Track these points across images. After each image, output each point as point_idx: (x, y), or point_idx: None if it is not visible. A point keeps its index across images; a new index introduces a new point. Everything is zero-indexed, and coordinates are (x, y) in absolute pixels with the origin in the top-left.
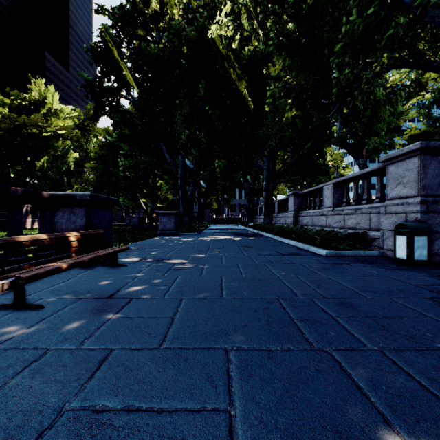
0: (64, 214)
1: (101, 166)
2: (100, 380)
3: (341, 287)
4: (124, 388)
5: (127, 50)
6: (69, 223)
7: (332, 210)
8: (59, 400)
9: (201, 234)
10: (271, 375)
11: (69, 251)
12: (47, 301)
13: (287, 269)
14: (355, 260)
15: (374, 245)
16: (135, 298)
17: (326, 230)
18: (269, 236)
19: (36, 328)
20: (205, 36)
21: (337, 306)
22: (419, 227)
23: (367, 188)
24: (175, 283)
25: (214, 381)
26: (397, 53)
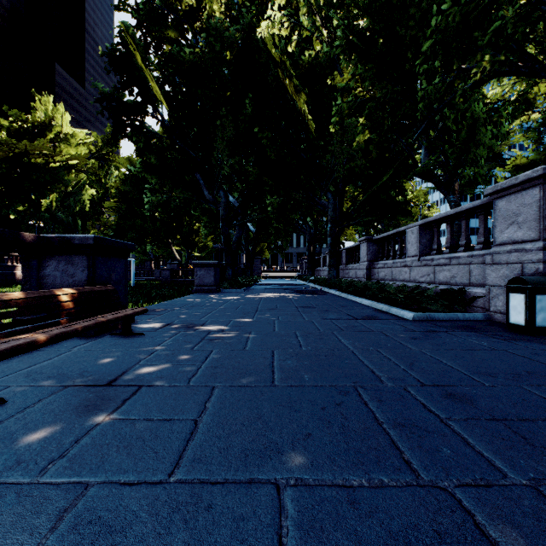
0: (59, 265)
1: (123, 204)
2: None
3: (443, 367)
4: None
5: (155, 57)
6: (65, 276)
7: (418, 259)
8: None
9: (249, 291)
10: (356, 544)
11: (59, 316)
12: (14, 391)
13: (364, 339)
14: (453, 326)
15: (476, 306)
16: (146, 386)
17: (411, 286)
18: (336, 294)
19: None
20: (254, 38)
21: (444, 399)
22: (543, 281)
23: (465, 231)
24: (207, 361)
25: None
26: (503, 56)
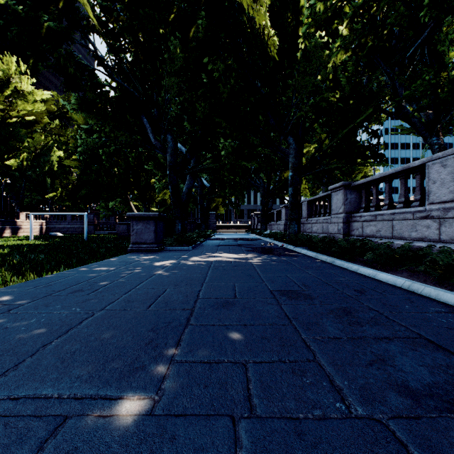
0: None
1: (81, 161)
2: None
3: None
4: None
5: None
6: None
7: None
8: None
9: (198, 249)
10: None
11: None
12: None
13: None
14: None
15: None
16: None
17: None
18: (309, 255)
19: None
20: None
21: None
22: None
23: None
24: None
25: None
26: None
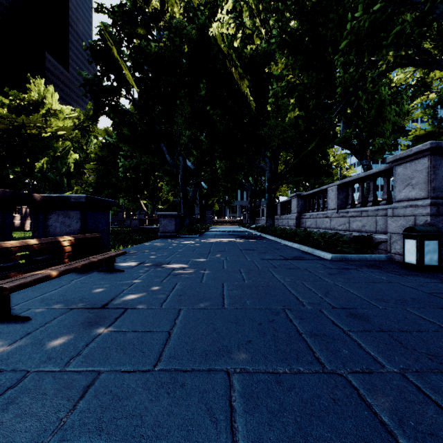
0: (59, 217)
1: (101, 167)
2: (83, 413)
3: (350, 295)
4: (109, 424)
5: (127, 49)
6: (63, 226)
7: (336, 212)
8: (32, 441)
9: (202, 237)
10: (279, 405)
11: (62, 257)
12: (35, 312)
13: (292, 274)
14: (361, 264)
15: (380, 249)
16: (130, 309)
17: (331, 233)
18: (272, 239)
19: (19, 344)
20: (207, 35)
21: (348, 318)
22: (430, 230)
23: (373, 190)
24: (174, 291)
25: (214, 414)
26: (403, 51)
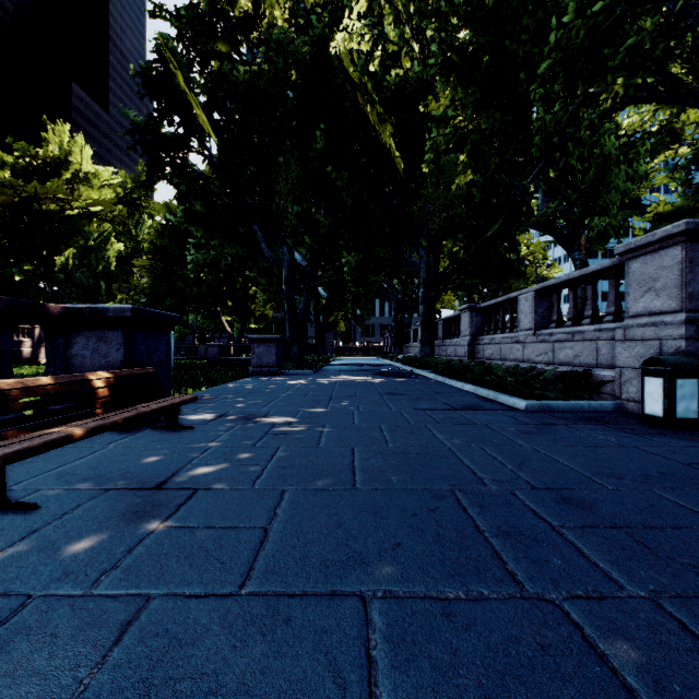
0: (89, 342)
1: (159, 263)
2: (118, 669)
3: (559, 467)
4: (162, 690)
5: (200, 76)
6: (96, 356)
7: (533, 333)
8: None
9: (320, 373)
10: (451, 656)
11: (93, 406)
12: (46, 495)
13: (464, 433)
14: (575, 417)
15: (604, 393)
16: (203, 489)
17: (524, 367)
18: (430, 377)
19: (17, 550)
20: (326, 53)
21: (557, 504)
22: (685, 363)
23: (592, 298)
24: (274, 460)
25: (340, 671)
26: (640, 78)
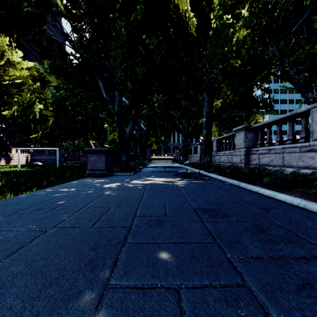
0: None
1: (55, 111)
2: None
3: None
4: None
5: None
6: None
7: None
8: None
9: (137, 174)
10: None
11: None
12: None
13: None
14: None
15: None
16: None
17: None
18: (219, 178)
19: None
20: None
21: None
22: None
23: None
24: None
25: None
26: None
